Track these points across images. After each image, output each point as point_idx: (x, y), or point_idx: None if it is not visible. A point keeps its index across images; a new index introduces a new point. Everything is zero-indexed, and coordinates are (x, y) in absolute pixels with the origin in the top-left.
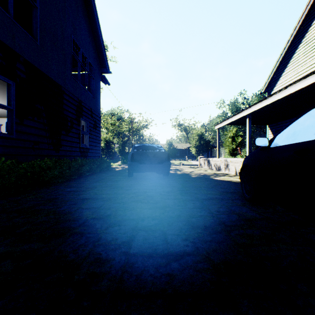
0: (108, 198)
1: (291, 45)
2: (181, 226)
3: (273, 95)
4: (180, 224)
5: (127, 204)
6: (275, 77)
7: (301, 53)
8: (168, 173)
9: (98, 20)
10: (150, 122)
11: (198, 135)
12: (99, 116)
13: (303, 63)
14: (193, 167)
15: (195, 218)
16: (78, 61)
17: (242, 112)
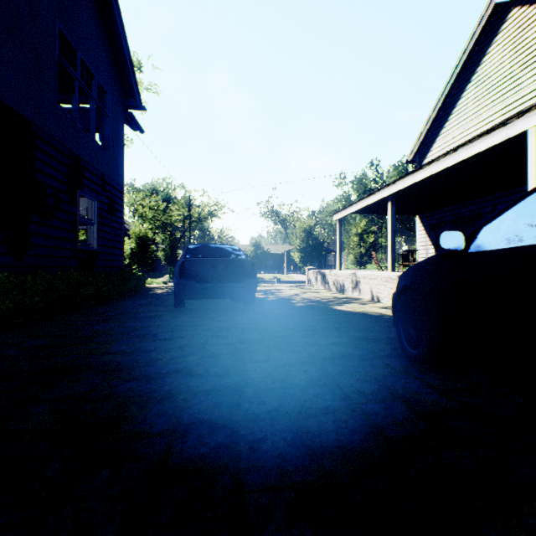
0: (116, 365)
1: (454, 85)
2: (282, 452)
3: (433, 162)
4: (281, 442)
5: (157, 383)
6: (429, 137)
7: (470, 99)
8: (252, 300)
9: (117, 3)
10: (222, 207)
11: (305, 230)
12: (120, 191)
13: (473, 115)
14: (297, 286)
15: (313, 418)
16: (72, 76)
17: (381, 192)
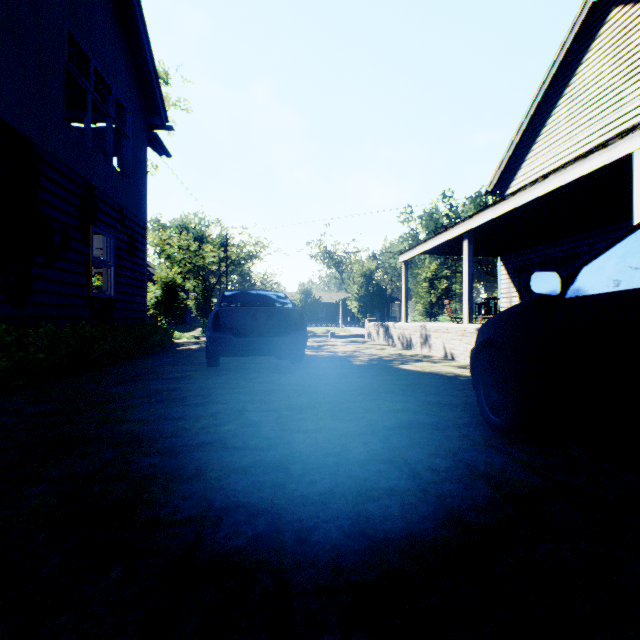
0: (134, 436)
1: (543, 100)
2: (337, 544)
3: (519, 192)
4: (335, 532)
5: (184, 458)
6: (513, 162)
7: (562, 116)
8: (301, 358)
9: (139, 1)
10: (265, 247)
11: (364, 274)
12: (142, 227)
13: (566, 136)
14: (355, 341)
15: (375, 501)
16: (85, 88)
17: (456, 228)
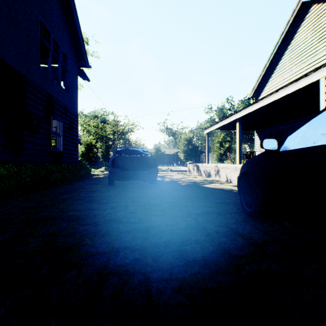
0: (76, 217)
1: (277, 51)
2: (171, 262)
3: (264, 98)
4: (170, 257)
5: (100, 226)
6: (262, 83)
7: (287, 60)
8: (155, 181)
9: (74, 4)
10: (136, 126)
11: (187, 139)
12: (76, 116)
13: (289, 69)
14: (182, 173)
15: (189, 245)
16: (48, 48)
17: (232, 116)
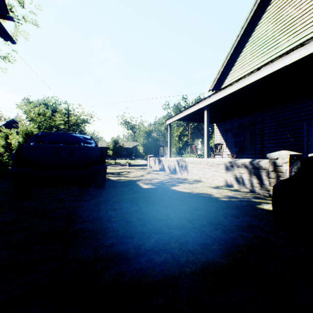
0: None
1: (238, 43)
2: None
3: (241, 79)
4: None
5: None
6: (223, 75)
7: (248, 52)
8: (102, 185)
9: None
10: (92, 116)
11: (146, 132)
12: None
13: (250, 62)
14: (142, 168)
15: None
16: None
17: (200, 104)
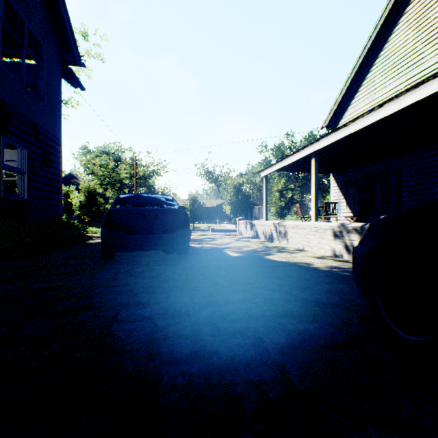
0: None
1: (364, 61)
2: None
3: (358, 119)
4: None
5: None
6: (342, 106)
7: (378, 72)
8: (186, 251)
9: None
10: (164, 167)
11: (235, 186)
12: (57, 142)
13: (381, 86)
14: (229, 235)
15: None
16: None
17: (305, 150)
